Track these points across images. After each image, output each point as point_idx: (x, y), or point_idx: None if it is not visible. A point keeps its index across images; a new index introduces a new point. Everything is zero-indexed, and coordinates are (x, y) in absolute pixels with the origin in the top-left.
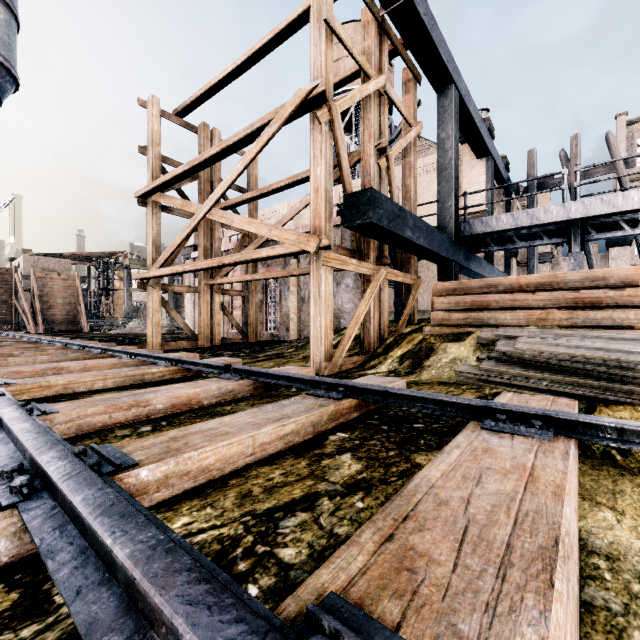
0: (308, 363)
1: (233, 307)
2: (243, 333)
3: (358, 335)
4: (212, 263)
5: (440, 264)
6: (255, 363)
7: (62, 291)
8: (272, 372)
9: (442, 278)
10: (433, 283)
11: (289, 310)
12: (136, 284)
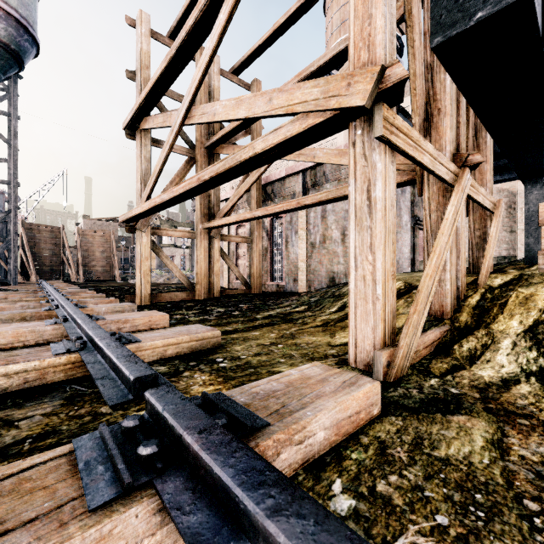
0: (335, 337)
1: (237, 256)
2: (246, 283)
3: (404, 289)
4: (189, 183)
5: (532, 180)
6: (248, 332)
7: (100, 246)
8: (251, 506)
9: (536, 201)
10: (542, 203)
11: (296, 258)
12: (165, 241)
